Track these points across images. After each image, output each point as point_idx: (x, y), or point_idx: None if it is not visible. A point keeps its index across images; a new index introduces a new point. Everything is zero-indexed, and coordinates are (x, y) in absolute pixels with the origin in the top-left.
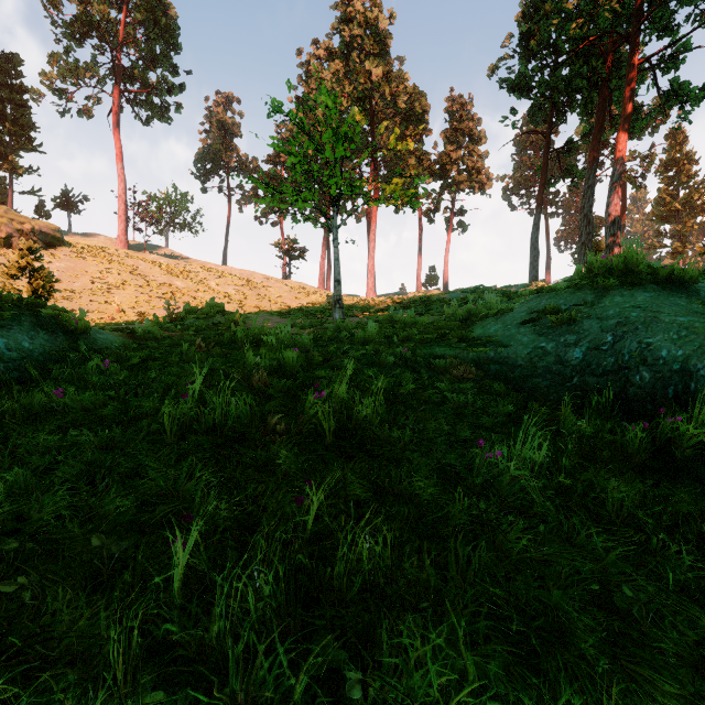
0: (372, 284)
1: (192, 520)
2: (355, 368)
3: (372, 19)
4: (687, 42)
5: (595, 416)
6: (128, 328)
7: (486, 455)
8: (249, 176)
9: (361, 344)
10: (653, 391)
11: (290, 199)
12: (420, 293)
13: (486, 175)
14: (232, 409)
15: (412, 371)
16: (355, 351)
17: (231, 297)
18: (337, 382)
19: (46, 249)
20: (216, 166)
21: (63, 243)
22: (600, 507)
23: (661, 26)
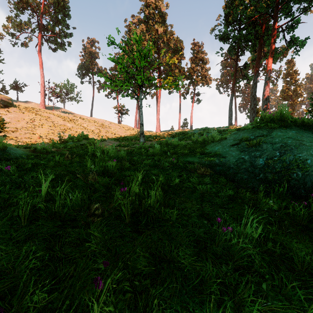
0: (158, 126)
1: (12, 302)
2: (147, 170)
3: (158, 6)
4: (298, 19)
5: (276, 198)
6: (33, 147)
7: (223, 230)
8: (99, 74)
9: (151, 155)
10: (304, 183)
11: (119, 85)
12: (180, 130)
13: (209, 78)
14: (67, 200)
15: (177, 171)
16: (148, 160)
17: (94, 131)
18: (134, 182)
19: (4, 108)
20: (87, 72)
21: (13, 105)
22: (291, 259)
23: (286, 13)
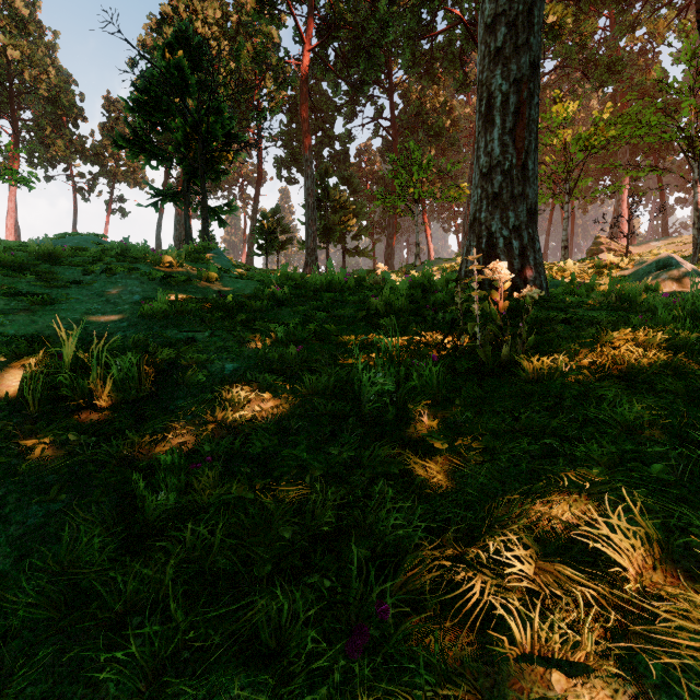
0: None
1: None
2: None
3: (10, 1)
4: None
5: None
6: None
7: None
8: None
9: None
10: None
11: None
12: None
13: (142, 176)
14: None
15: None
16: None
17: None
18: None
19: None
20: None
21: None
22: None
23: None
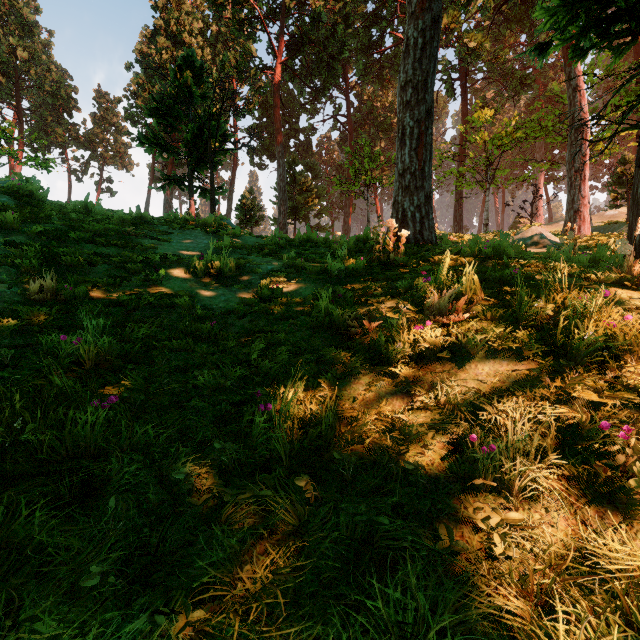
0: None
1: None
2: None
3: (18, 8)
4: None
5: None
6: None
7: None
8: None
9: None
10: None
11: None
12: None
13: (129, 160)
14: None
15: None
16: None
17: None
18: None
19: None
20: None
21: None
22: None
23: None
